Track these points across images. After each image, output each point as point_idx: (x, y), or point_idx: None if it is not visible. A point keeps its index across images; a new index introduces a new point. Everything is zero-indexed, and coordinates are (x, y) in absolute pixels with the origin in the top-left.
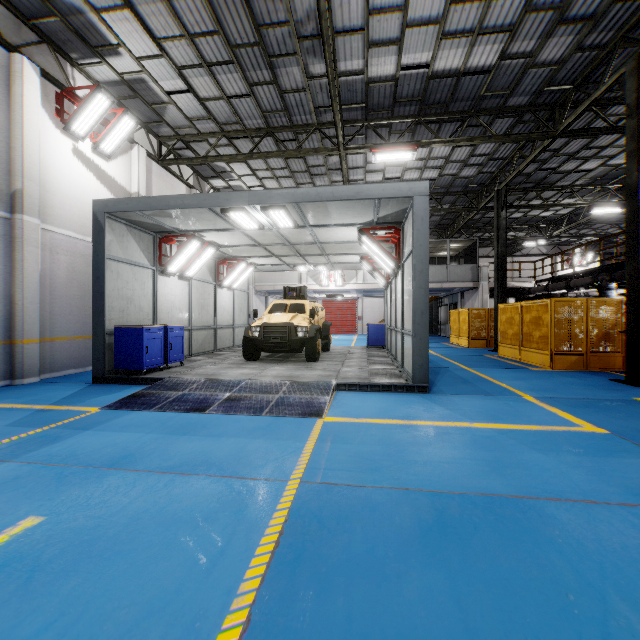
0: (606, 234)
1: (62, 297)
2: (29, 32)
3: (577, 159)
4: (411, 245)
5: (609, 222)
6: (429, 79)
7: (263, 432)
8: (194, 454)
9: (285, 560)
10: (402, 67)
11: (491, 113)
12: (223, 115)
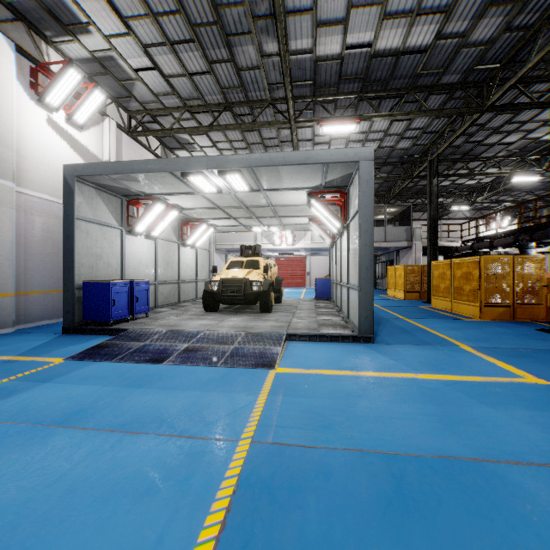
0: (523, 200)
1: (37, 254)
2: (5, 10)
3: (500, 133)
4: (356, 206)
5: (525, 190)
6: (371, 58)
7: (217, 384)
8: (146, 409)
9: (231, 548)
10: (347, 46)
11: (426, 90)
12: (186, 91)
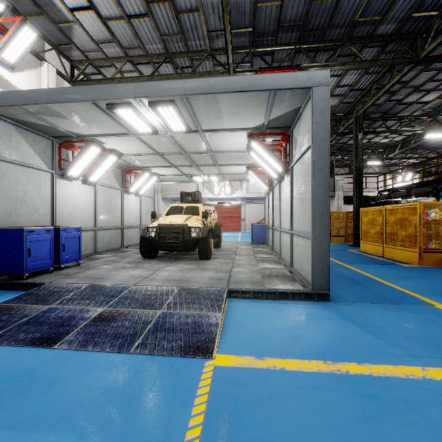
0: (427, 157)
1: None
2: None
3: (420, 91)
4: (306, 143)
5: (429, 148)
6: (312, 1)
7: (113, 407)
8: None
9: None
10: None
11: (361, 41)
12: (126, 38)
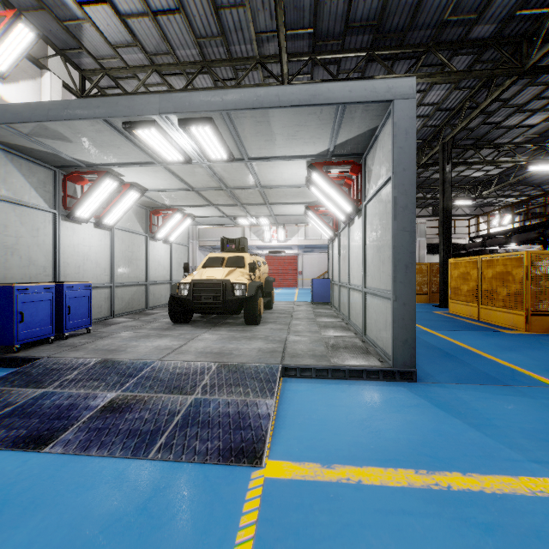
0: (530, 195)
1: None
2: None
3: (524, 112)
4: (384, 174)
5: (532, 184)
6: None
7: (119, 546)
8: None
9: None
10: None
11: (451, 47)
12: (151, 41)
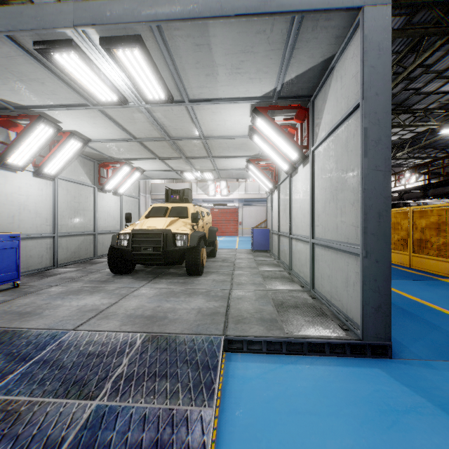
0: (436, 156)
1: None
2: None
3: (442, 78)
4: (345, 107)
5: (438, 147)
6: None
7: None
8: None
9: None
10: None
11: None
12: None
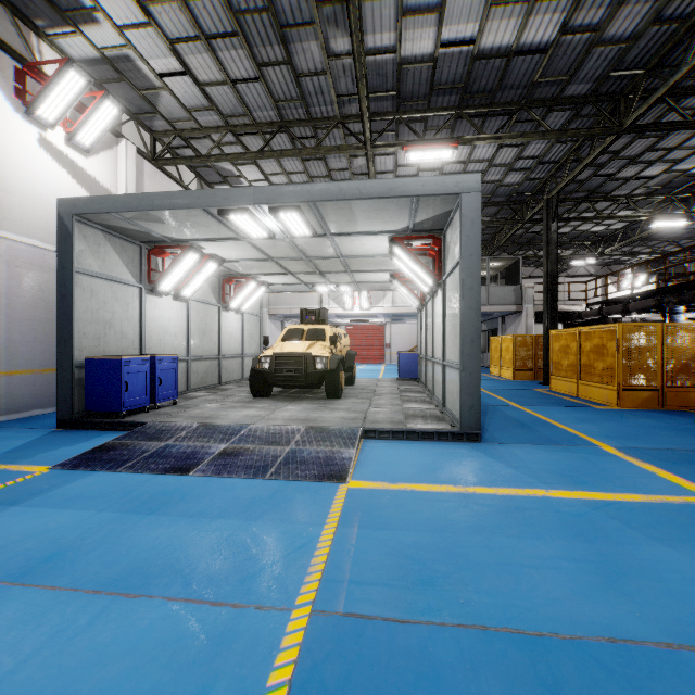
0: (663, 252)
1: (25, 321)
2: None
3: (639, 163)
4: (457, 256)
5: (667, 238)
6: (474, 60)
7: (263, 508)
8: (155, 552)
9: None
10: (442, 44)
11: (545, 104)
12: (228, 105)
